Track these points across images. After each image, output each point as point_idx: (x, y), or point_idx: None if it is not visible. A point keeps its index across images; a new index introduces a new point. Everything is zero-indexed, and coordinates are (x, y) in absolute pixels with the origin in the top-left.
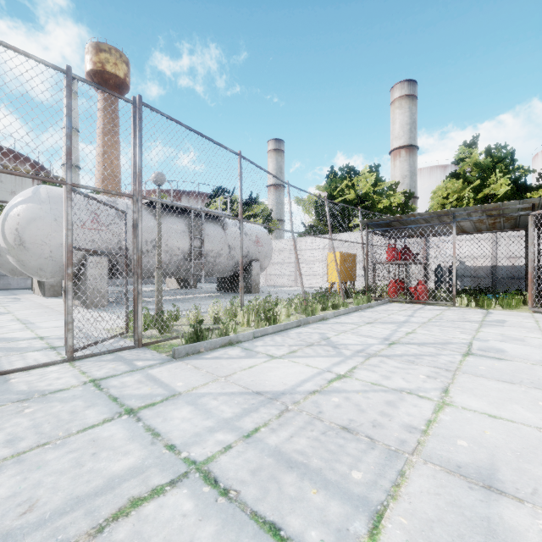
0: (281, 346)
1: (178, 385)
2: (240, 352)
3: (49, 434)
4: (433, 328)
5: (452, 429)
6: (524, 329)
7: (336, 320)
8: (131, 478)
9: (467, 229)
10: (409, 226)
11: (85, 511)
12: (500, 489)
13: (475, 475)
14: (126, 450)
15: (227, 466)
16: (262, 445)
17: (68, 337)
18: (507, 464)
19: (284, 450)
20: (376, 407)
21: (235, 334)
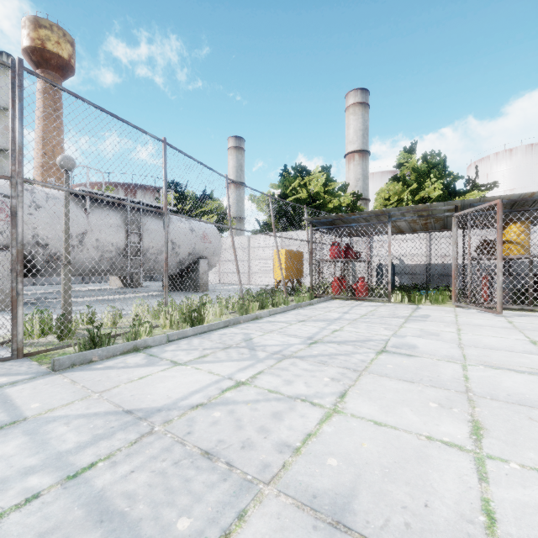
0: (193, 350)
1: (31, 407)
2: (141, 360)
3: None
4: (361, 324)
5: (329, 444)
6: (443, 323)
7: (270, 319)
8: None
9: (403, 229)
10: (350, 225)
11: None
12: (348, 526)
13: (328, 507)
14: None
15: (9, 529)
16: (84, 490)
17: None
18: (370, 487)
19: (109, 495)
20: (258, 421)
21: (142, 339)
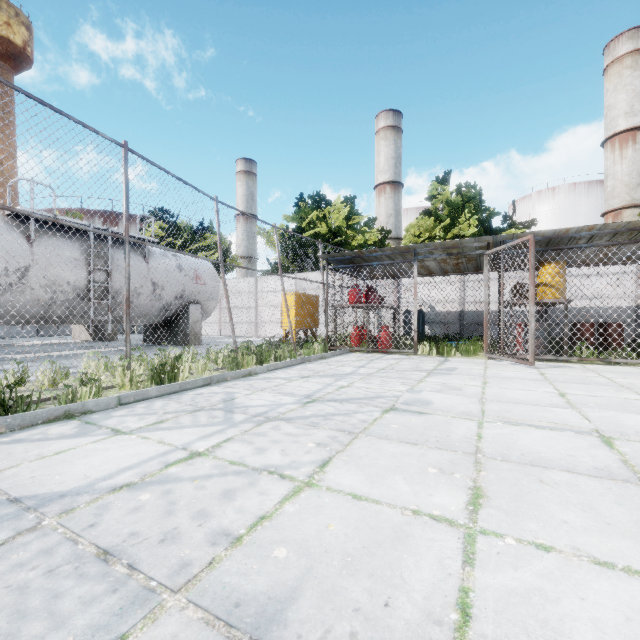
0: (150, 415)
1: None
2: (70, 429)
3: None
4: (375, 379)
5: (284, 529)
6: (469, 376)
7: (267, 375)
8: None
9: (434, 271)
10: (371, 263)
11: None
12: None
13: (251, 619)
14: None
15: None
16: None
17: None
18: (319, 584)
19: None
20: (199, 504)
21: (80, 402)
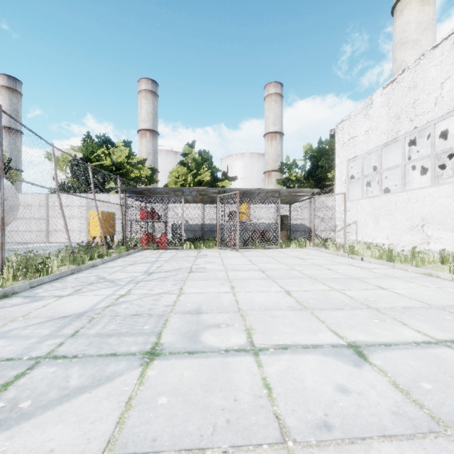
0: (65, 289)
1: None
2: (23, 300)
3: None
4: (172, 262)
5: (185, 301)
6: (215, 257)
7: (105, 265)
8: None
9: (189, 201)
10: (156, 195)
11: None
12: (202, 312)
13: (194, 311)
14: None
15: (67, 349)
16: (87, 335)
17: None
18: (204, 305)
19: (103, 332)
20: (149, 303)
21: (9, 287)
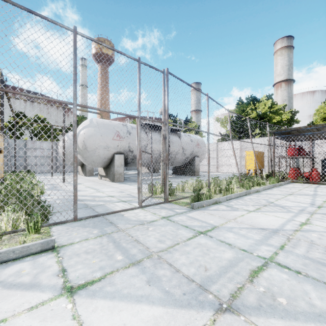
0: (248, 205)
1: (211, 222)
2: (226, 207)
3: (174, 240)
4: None
5: None
6: None
7: (266, 192)
8: (239, 261)
9: None
10: (306, 133)
11: (234, 273)
12: None
13: None
14: (222, 250)
15: (285, 261)
16: (295, 254)
17: (140, 195)
18: None
19: (311, 257)
20: None
21: (217, 198)
